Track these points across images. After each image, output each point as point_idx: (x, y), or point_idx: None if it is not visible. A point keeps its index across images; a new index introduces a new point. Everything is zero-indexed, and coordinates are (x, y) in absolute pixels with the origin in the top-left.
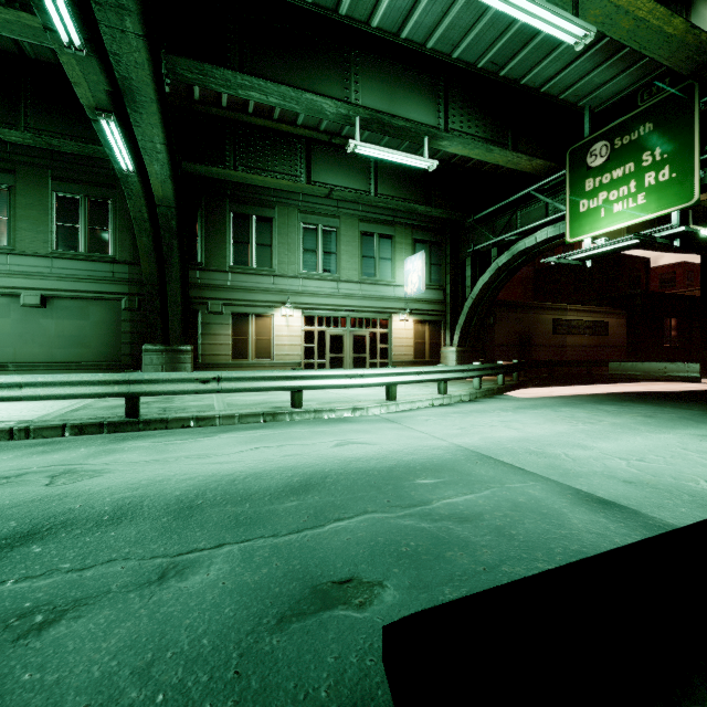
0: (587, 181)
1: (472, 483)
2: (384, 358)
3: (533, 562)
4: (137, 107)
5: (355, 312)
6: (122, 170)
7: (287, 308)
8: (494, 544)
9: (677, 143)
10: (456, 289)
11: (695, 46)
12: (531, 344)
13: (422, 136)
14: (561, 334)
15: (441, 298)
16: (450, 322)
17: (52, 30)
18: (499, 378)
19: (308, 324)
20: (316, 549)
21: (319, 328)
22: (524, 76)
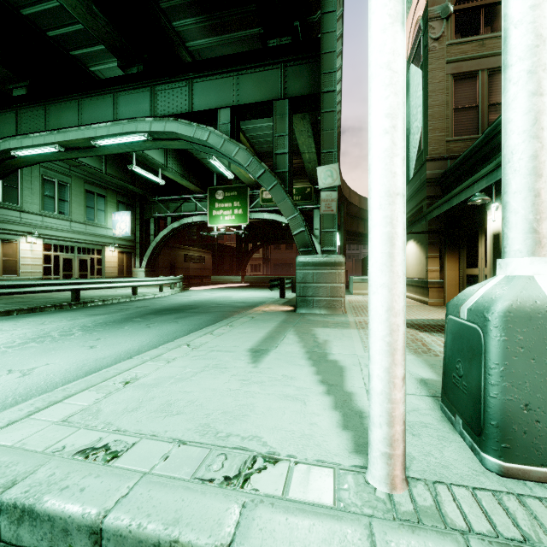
0: (216, 204)
1: (231, 298)
2: (100, 275)
3: (253, 300)
4: (82, 152)
5: (81, 243)
6: (6, 151)
7: (33, 237)
8: (247, 300)
9: (244, 203)
10: (143, 235)
11: (250, 181)
12: (176, 267)
13: (158, 167)
14: (188, 262)
15: (133, 239)
16: (139, 253)
17: (93, 138)
18: (181, 283)
19: (47, 249)
20: (228, 303)
21: (55, 253)
22: (196, 154)
